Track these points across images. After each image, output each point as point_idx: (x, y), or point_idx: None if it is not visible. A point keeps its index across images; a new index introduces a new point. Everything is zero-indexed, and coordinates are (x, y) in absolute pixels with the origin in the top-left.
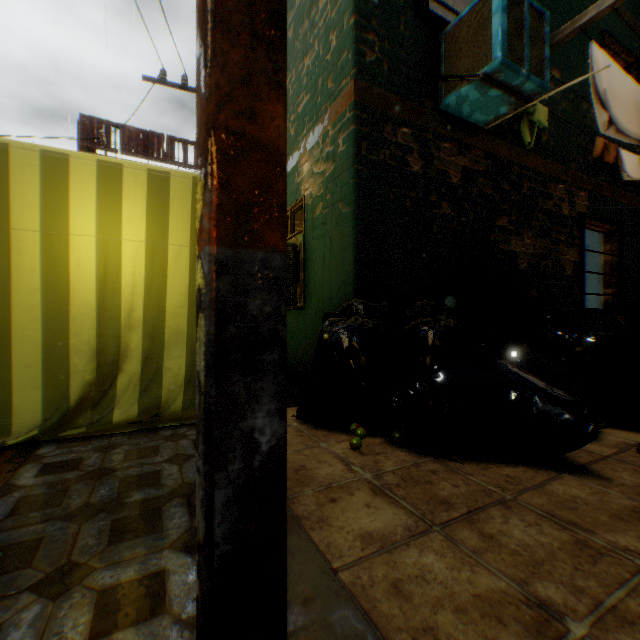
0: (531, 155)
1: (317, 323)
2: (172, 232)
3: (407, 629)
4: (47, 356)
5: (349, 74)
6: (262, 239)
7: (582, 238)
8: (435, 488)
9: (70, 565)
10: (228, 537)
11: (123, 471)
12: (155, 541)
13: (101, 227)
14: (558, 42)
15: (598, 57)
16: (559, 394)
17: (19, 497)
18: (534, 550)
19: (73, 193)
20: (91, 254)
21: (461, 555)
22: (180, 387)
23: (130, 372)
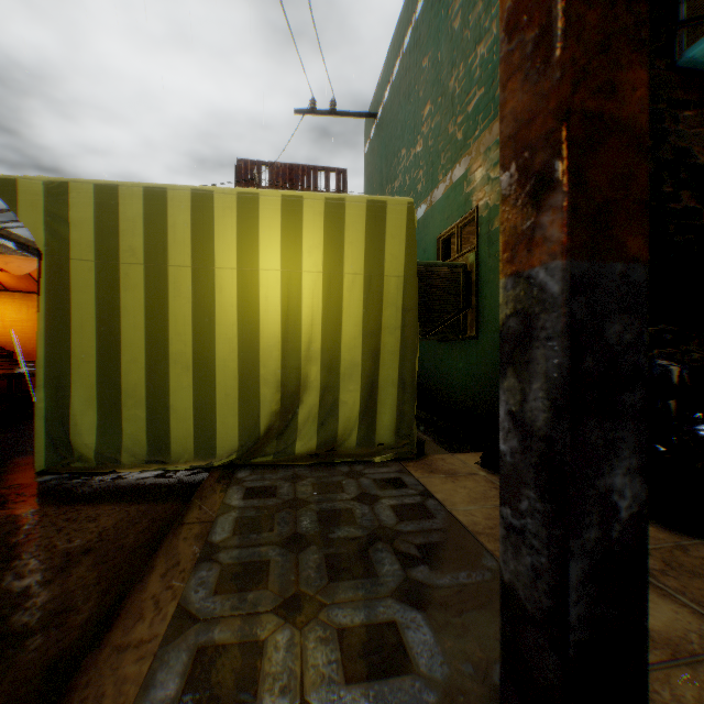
0: None
1: (495, 355)
2: (347, 260)
3: None
4: (241, 386)
5: None
6: (620, 247)
7: None
8: None
9: (301, 595)
10: (583, 621)
11: (316, 504)
12: (374, 586)
13: (284, 261)
14: None
15: None
16: None
17: (235, 517)
18: None
19: (261, 230)
20: (276, 288)
21: None
22: (354, 422)
23: (309, 404)
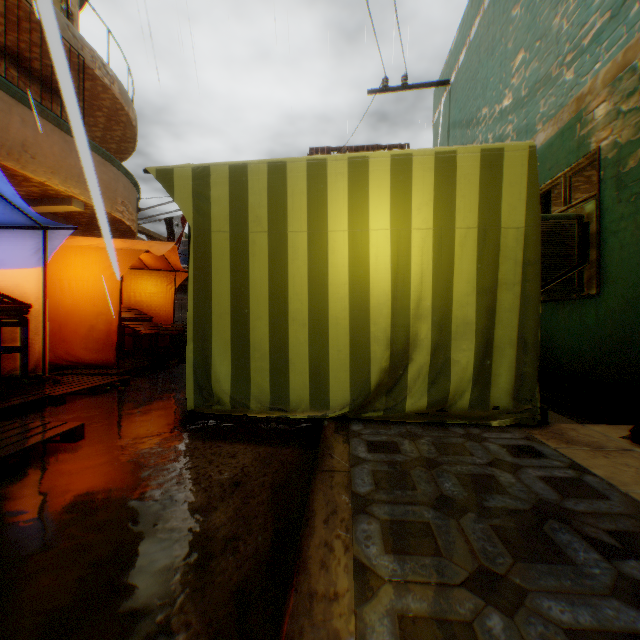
0: None
1: (628, 315)
2: (458, 215)
3: None
4: (352, 342)
5: None
6: None
7: None
8: None
9: (488, 571)
10: None
11: (449, 466)
12: (579, 577)
13: (393, 220)
14: None
15: None
16: None
17: (369, 470)
18: None
19: (371, 191)
20: (385, 247)
21: None
22: (467, 383)
23: (419, 362)
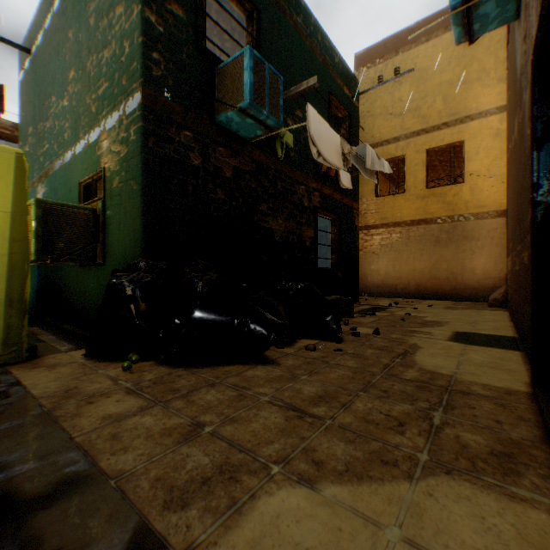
0: (284, 164)
1: None
2: None
3: (110, 451)
4: None
5: (138, 80)
6: None
7: (317, 222)
8: (174, 384)
9: None
10: None
11: None
12: None
13: None
14: (290, 97)
15: (311, 113)
16: (275, 320)
17: None
18: (212, 403)
19: None
20: None
21: (167, 413)
22: None
23: None
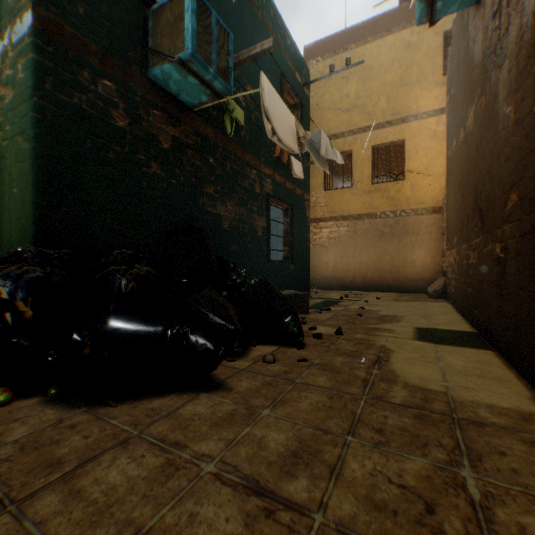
0: (233, 143)
1: None
2: None
3: None
4: None
5: None
6: None
7: (269, 211)
8: (58, 447)
9: None
10: None
11: None
12: None
13: None
14: (242, 62)
15: (265, 83)
16: (224, 325)
17: None
18: (116, 490)
19: None
20: None
21: None
22: None
23: None
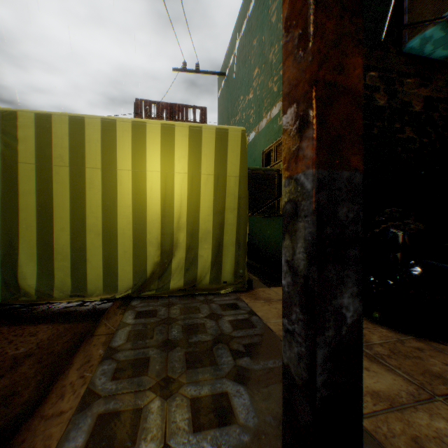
0: None
1: None
2: (203, 166)
3: None
4: (134, 246)
5: None
6: (347, 162)
7: None
8: (424, 363)
9: (168, 378)
10: (325, 385)
11: (182, 321)
12: (215, 371)
13: (162, 165)
14: None
15: None
16: None
17: (129, 330)
18: None
19: (148, 145)
20: (157, 183)
21: None
22: (208, 268)
23: (179, 257)
